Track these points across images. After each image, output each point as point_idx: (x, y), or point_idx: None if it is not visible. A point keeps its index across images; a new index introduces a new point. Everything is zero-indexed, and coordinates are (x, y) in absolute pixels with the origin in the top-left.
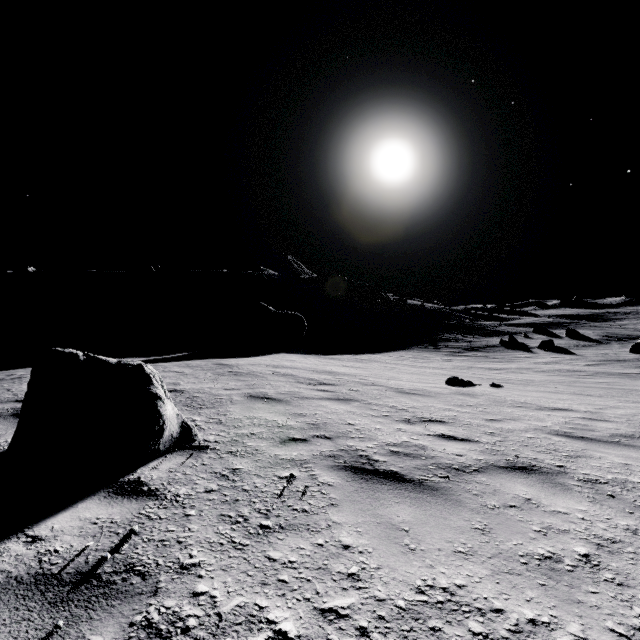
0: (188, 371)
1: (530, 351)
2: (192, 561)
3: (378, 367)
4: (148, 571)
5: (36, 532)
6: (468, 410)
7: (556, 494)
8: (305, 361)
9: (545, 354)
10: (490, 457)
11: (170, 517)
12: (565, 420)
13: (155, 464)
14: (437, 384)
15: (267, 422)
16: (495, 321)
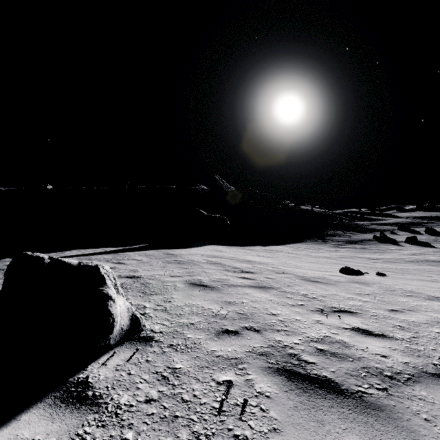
0: (145, 259)
1: (398, 244)
2: None
3: (283, 257)
4: None
5: None
6: (368, 299)
7: None
8: (229, 251)
9: (411, 247)
10: (415, 360)
11: None
12: None
13: (105, 359)
14: (333, 272)
15: (203, 310)
16: (367, 221)
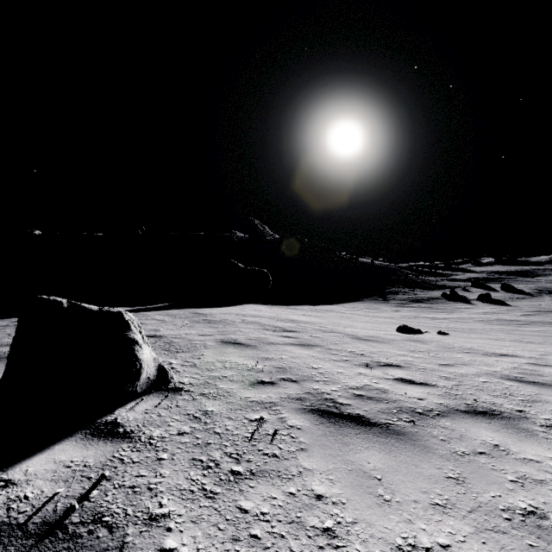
0: (168, 319)
1: (469, 303)
2: (161, 511)
3: (335, 316)
4: (116, 522)
5: (10, 475)
6: (421, 355)
7: (523, 440)
8: (270, 311)
9: (483, 305)
10: (450, 401)
11: (142, 461)
12: (513, 365)
13: (132, 405)
14: (389, 331)
15: (237, 365)
16: (437, 276)
